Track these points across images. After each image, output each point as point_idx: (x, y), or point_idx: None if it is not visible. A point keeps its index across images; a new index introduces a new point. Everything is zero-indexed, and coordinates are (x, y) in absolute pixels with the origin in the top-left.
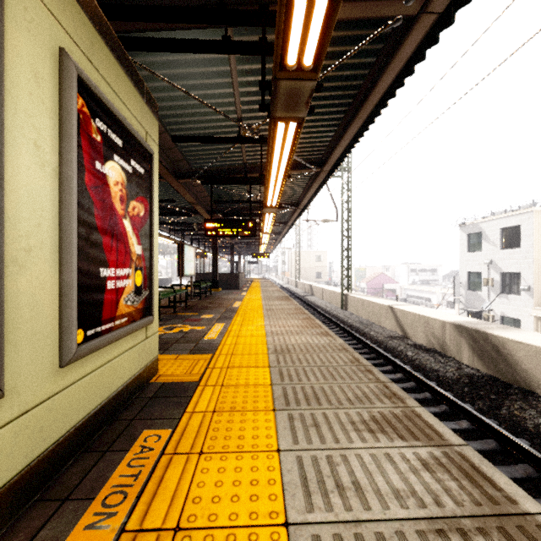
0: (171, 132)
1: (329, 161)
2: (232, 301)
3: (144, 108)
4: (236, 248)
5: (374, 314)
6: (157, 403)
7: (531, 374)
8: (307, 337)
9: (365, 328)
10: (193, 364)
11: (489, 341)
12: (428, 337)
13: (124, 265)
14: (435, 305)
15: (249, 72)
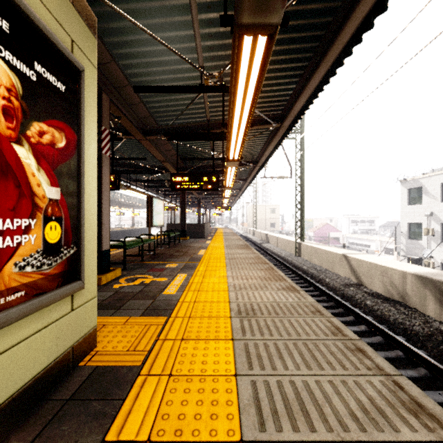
0: (135, 85)
1: (289, 114)
2: (197, 249)
3: (69, 8)
4: (202, 202)
5: (327, 261)
6: (71, 415)
7: None
8: (272, 293)
9: (320, 275)
10: (142, 333)
11: None
12: (386, 286)
13: (17, 212)
14: (375, 251)
15: (210, 6)
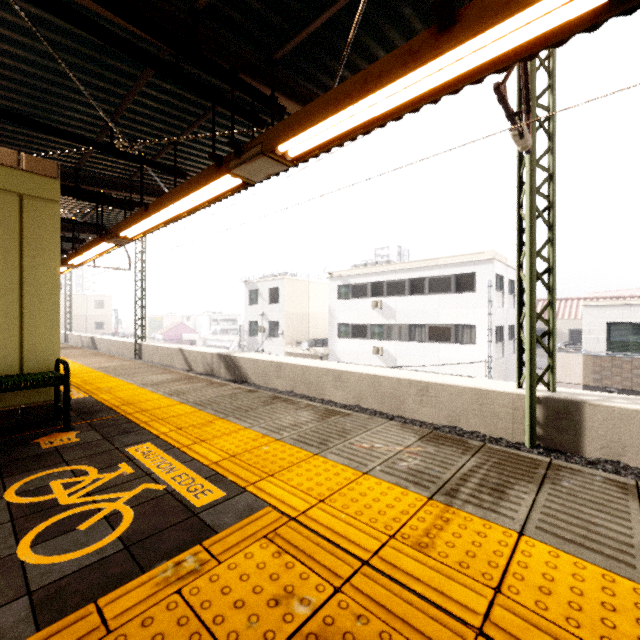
0: None
1: None
2: None
3: None
4: None
5: (167, 357)
6: None
7: (246, 372)
8: (117, 363)
9: None
10: None
11: (232, 360)
12: (204, 366)
13: None
14: None
15: None
